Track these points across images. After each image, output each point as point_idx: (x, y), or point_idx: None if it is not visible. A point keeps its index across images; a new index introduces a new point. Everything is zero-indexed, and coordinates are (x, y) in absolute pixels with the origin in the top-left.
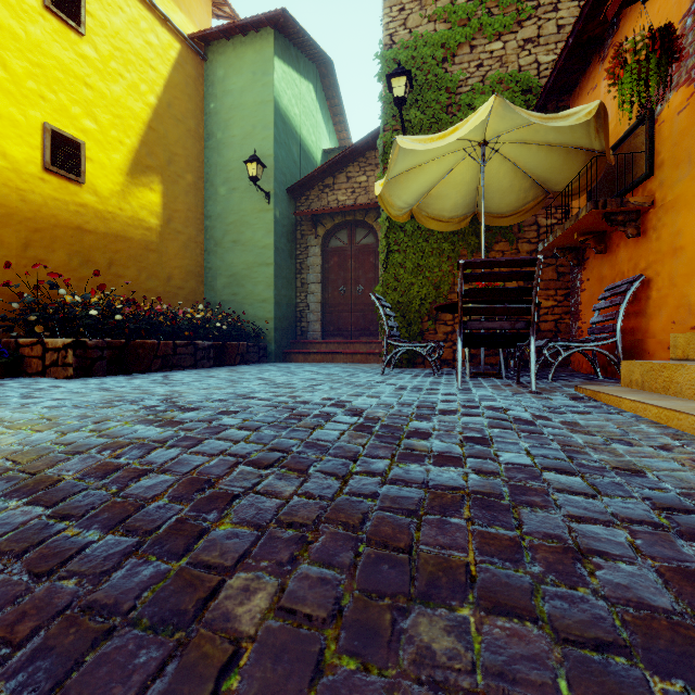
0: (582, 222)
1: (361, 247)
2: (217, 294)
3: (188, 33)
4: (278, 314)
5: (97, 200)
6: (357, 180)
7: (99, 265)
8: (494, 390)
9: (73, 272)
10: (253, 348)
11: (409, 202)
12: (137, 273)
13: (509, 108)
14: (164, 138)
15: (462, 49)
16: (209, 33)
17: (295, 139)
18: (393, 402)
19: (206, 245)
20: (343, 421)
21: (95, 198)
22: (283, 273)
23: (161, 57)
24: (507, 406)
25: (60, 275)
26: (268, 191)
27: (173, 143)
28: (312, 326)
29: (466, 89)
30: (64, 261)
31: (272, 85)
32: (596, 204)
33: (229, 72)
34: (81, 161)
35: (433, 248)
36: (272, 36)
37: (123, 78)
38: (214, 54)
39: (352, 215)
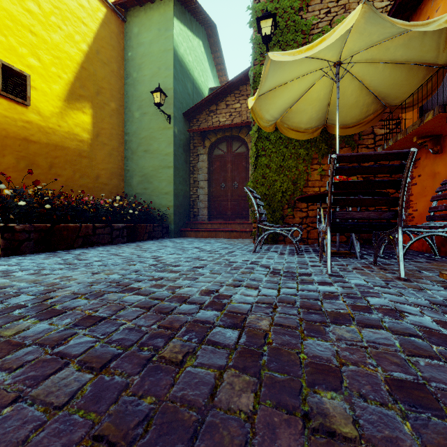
0: (425, 125)
1: (236, 154)
2: (133, 189)
3: (112, 1)
4: (176, 203)
5: (40, 118)
6: (233, 107)
7: (42, 167)
8: (363, 276)
9: (20, 171)
10: (158, 227)
11: (275, 116)
12: (72, 173)
13: (373, 18)
14: (93, 75)
15: (314, 0)
16: (126, 0)
17: (189, 78)
18: (274, 297)
19: (126, 154)
20: (221, 342)
21: (38, 117)
22: (180, 173)
23: (91, 16)
24: (399, 306)
25: (3, 173)
26: (169, 114)
27: (100, 80)
28: (201, 211)
29: (317, 31)
30: (13, 163)
31: (172, 38)
32: (444, 108)
33: (142, 29)
34: (27, 89)
35: (292, 152)
36: (172, 2)
37: (61, 30)
38: (131, 17)
39: (229, 132)
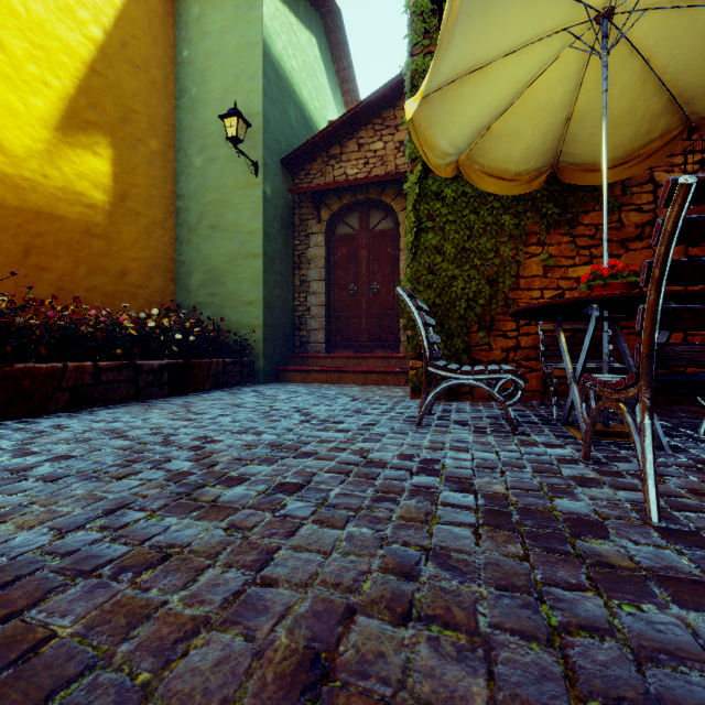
0: None
1: (376, 233)
2: (192, 295)
3: None
4: (269, 320)
5: (3, 160)
6: (371, 148)
7: (7, 252)
8: None
9: None
10: (233, 365)
11: (458, 143)
12: (72, 265)
13: None
14: (115, 87)
15: None
16: None
17: (293, 100)
18: None
19: (178, 233)
20: None
21: None
22: (276, 267)
23: None
24: None
25: None
26: (255, 160)
27: (129, 96)
28: (313, 335)
29: None
30: None
31: (260, 21)
32: None
33: (206, 8)
34: None
35: (487, 222)
36: None
37: None
38: None
39: (364, 193)
